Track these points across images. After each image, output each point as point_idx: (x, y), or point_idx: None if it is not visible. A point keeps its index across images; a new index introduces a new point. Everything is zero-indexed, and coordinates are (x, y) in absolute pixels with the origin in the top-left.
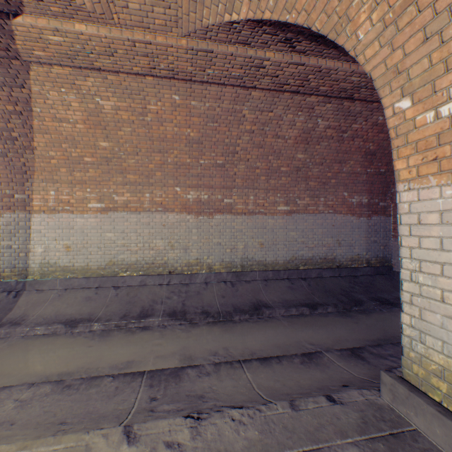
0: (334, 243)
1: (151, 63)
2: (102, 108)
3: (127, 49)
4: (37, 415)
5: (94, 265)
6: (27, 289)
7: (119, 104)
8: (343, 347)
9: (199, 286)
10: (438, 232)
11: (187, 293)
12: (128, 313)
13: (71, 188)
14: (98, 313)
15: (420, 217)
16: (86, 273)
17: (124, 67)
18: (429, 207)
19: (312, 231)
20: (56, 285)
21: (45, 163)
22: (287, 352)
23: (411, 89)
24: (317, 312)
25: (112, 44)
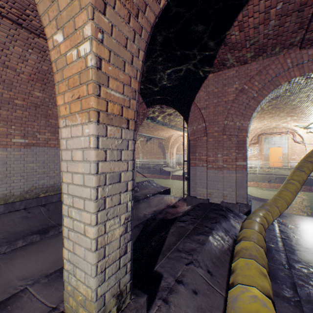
0: None
1: None
2: None
3: None
4: None
5: None
6: None
7: None
8: (59, 266)
9: None
10: (82, 168)
11: None
12: None
13: None
14: None
15: (73, 154)
16: None
17: None
18: (77, 144)
19: (54, 162)
20: None
21: None
22: None
23: (62, 22)
24: (49, 235)
25: None
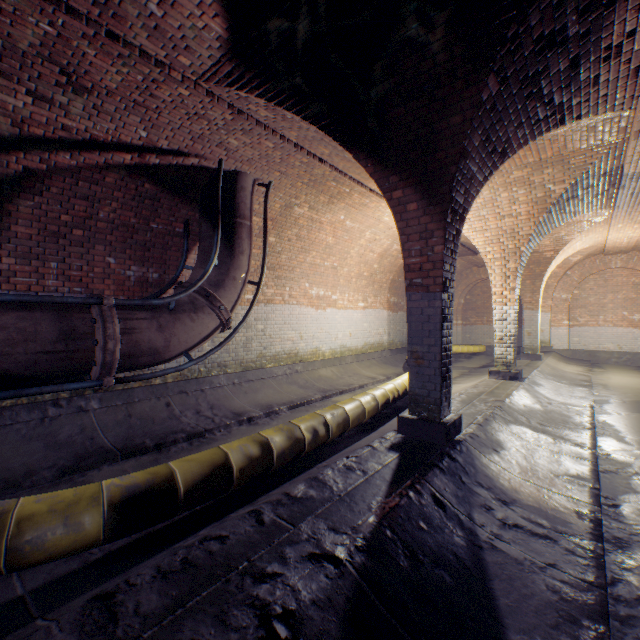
0: None
1: None
2: None
3: None
4: (550, 411)
5: None
6: None
7: None
8: (639, 565)
9: None
10: None
11: None
12: None
13: None
14: None
15: None
16: None
17: None
18: None
19: None
20: None
21: None
22: (629, 509)
23: None
24: None
25: None
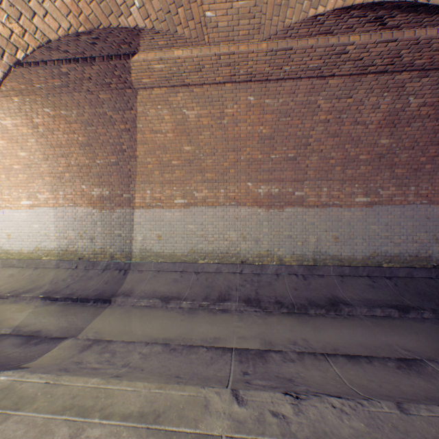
0: (429, 238)
1: (232, 71)
2: (187, 117)
3: (213, 63)
4: (157, 367)
5: (179, 252)
6: (131, 269)
7: (201, 112)
8: None
9: (270, 277)
10: None
11: (259, 282)
12: (208, 296)
13: (162, 188)
14: (184, 293)
15: None
16: (173, 259)
17: (208, 79)
18: None
19: (399, 224)
20: (151, 267)
21: (144, 168)
22: (376, 354)
23: None
24: (409, 316)
25: (201, 61)
